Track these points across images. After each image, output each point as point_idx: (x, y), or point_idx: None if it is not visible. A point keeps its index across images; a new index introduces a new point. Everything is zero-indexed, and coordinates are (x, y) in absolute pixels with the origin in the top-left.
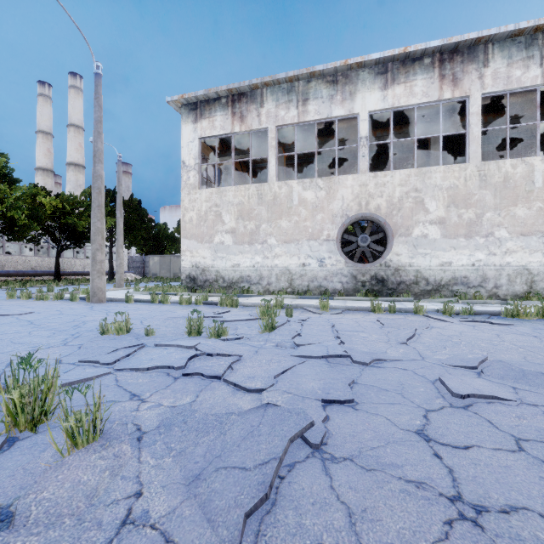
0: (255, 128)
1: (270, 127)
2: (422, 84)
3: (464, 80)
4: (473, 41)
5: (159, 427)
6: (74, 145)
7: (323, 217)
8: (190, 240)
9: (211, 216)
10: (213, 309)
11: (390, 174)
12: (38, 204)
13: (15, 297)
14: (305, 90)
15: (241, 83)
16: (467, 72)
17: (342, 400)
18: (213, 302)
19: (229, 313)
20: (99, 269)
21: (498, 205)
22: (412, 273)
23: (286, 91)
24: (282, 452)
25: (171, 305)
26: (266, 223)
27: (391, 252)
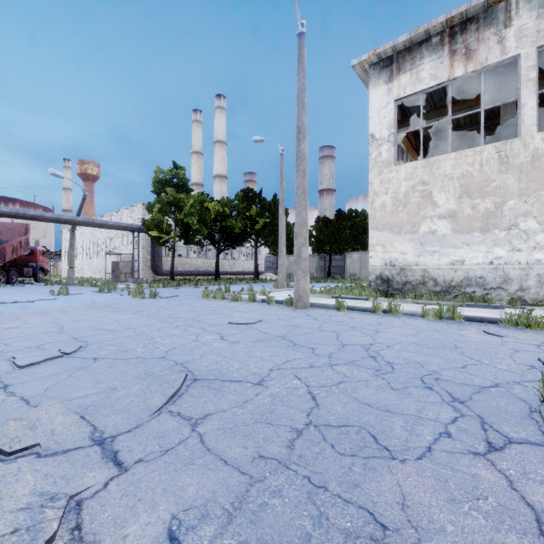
0: (493, 62)
1: (525, 51)
2: None
3: None
4: None
5: None
6: (219, 159)
7: None
8: (382, 231)
9: (414, 198)
10: (532, 335)
11: None
12: (204, 210)
13: (210, 296)
14: None
15: (473, 2)
16: None
17: None
18: (484, 317)
19: None
20: (303, 268)
21: None
22: None
23: None
24: None
25: (411, 318)
26: (516, 199)
27: None
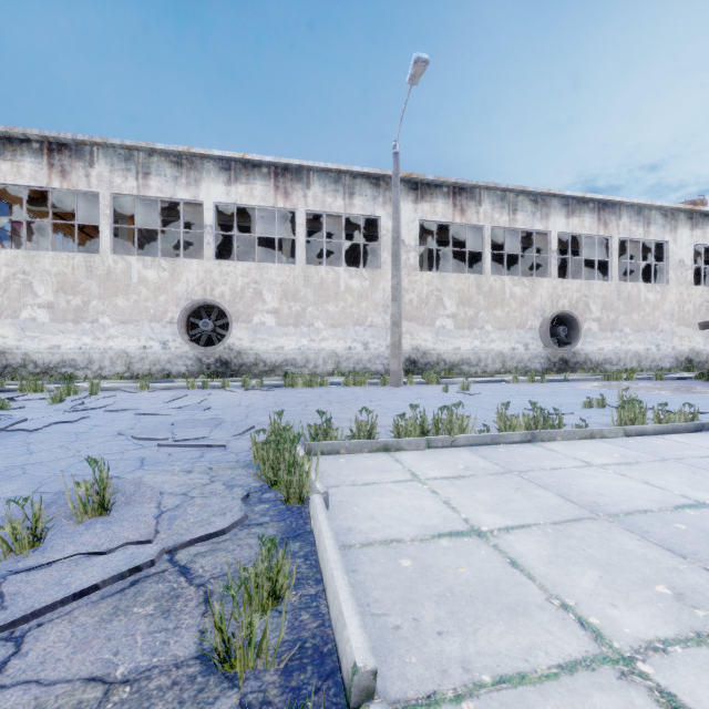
0: (82, 189)
1: (103, 192)
2: (261, 190)
3: (293, 195)
4: (298, 166)
5: None
6: None
7: (167, 298)
8: None
9: (15, 285)
10: (7, 395)
11: (234, 265)
12: None
13: None
14: (147, 163)
15: (62, 134)
16: (296, 190)
17: (67, 421)
18: (11, 388)
19: (27, 397)
20: None
21: (317, 302)
22: (253, 356)
23: (123, 158)
24: (5, 427)
25: None
26: (98, 300)
27: (234, 337)
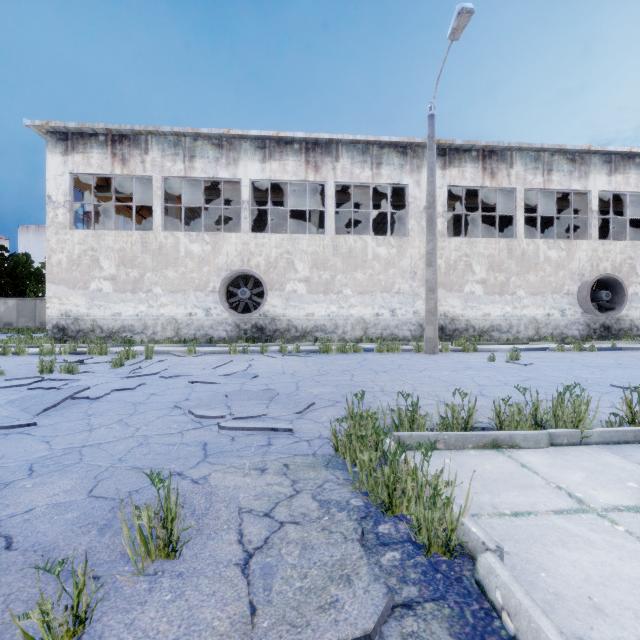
0: (139, 174)
1: (156, 176)
2: (293, 165)
3: (323, 168)
4: (328, 140)
5: (7, 403)
6: None
7: (209, 270)
8: (59, 285)
9: (86, 260)
10: (78, 357)
11: (268, 237)
12: None
13: None
14: (192, 147)
15: (122, 126)
16: (325, 163)
17: (126, 388)
18: (82, 351)
19: (94, 359)
20: None
21: (345, 270)
22: (285, 322)
23: (172, 143)
24: (69, 396)
25: (28, 356)
26: (151, 272)
27: (269, 304)
